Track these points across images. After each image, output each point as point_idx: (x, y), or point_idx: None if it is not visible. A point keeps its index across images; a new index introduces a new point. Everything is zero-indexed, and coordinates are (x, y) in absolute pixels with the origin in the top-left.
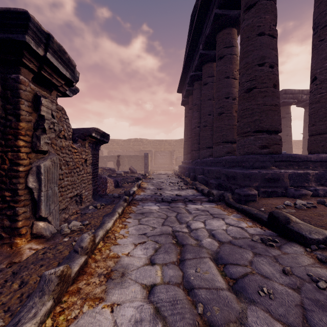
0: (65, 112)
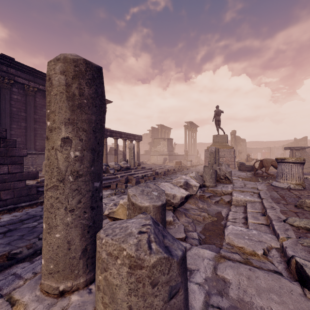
0: (305, 152)
